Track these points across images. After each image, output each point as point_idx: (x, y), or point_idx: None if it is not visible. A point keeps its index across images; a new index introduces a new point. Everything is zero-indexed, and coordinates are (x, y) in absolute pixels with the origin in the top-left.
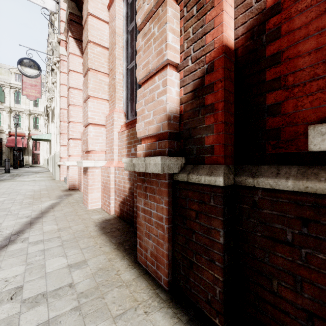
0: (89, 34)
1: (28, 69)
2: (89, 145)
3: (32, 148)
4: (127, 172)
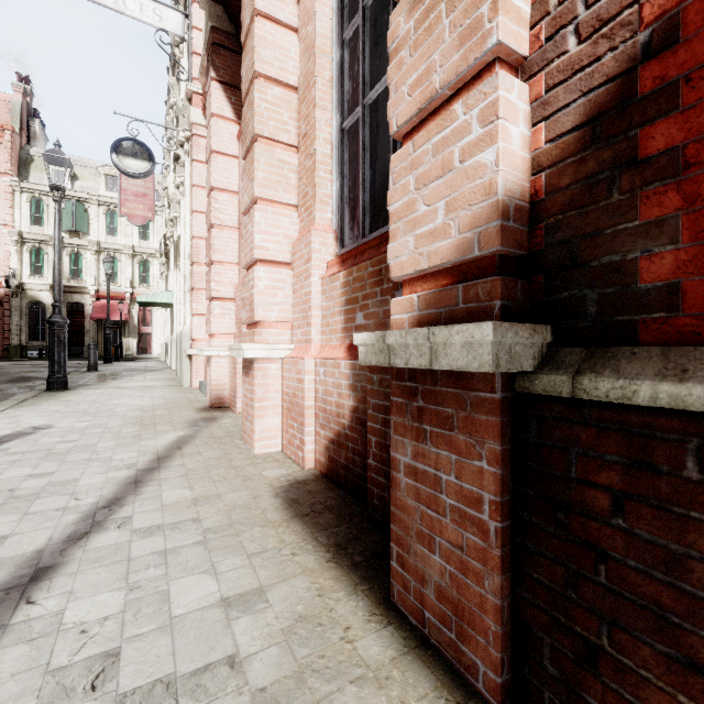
0: (257, 59)
1: (131, 161)
2: (256, 309)
3: (138, 323)
4: (347, 371)
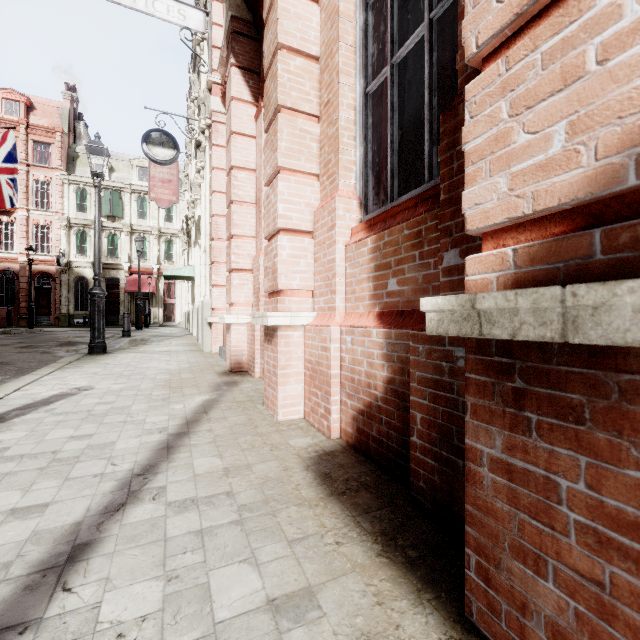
0: (280, 31)
1: (159, 149)
2: (279, 277)
3: (164, 295)
4: (380, 340)
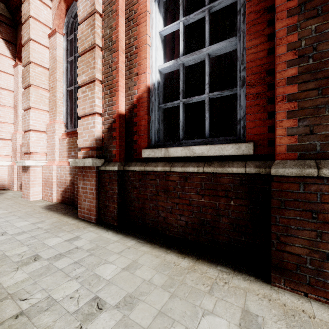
0: (31, 56)
1: None
2: (31, 148)
3: None
4: (68, 169)
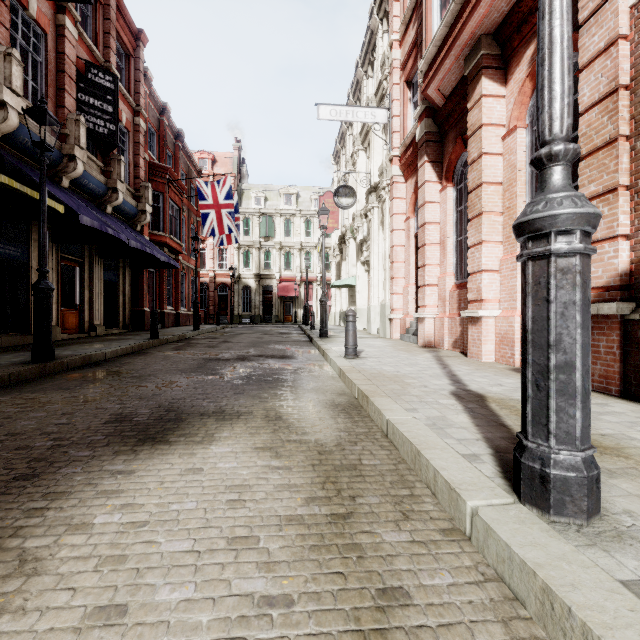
0: (483, 176)
1: (344, 199)
2: (483, 293)
3: (304, 298)
4: None
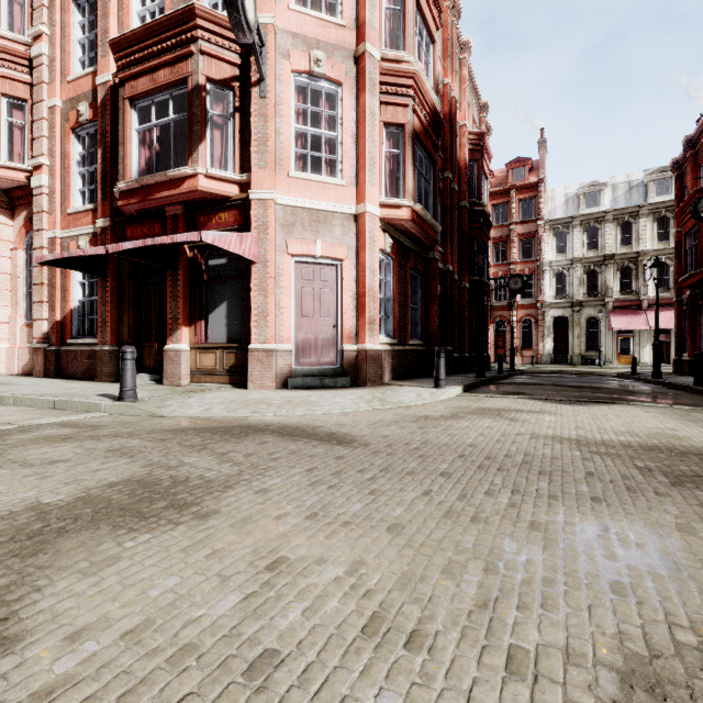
0: None
1: None
2: None
3: None
4: (28, 350)
